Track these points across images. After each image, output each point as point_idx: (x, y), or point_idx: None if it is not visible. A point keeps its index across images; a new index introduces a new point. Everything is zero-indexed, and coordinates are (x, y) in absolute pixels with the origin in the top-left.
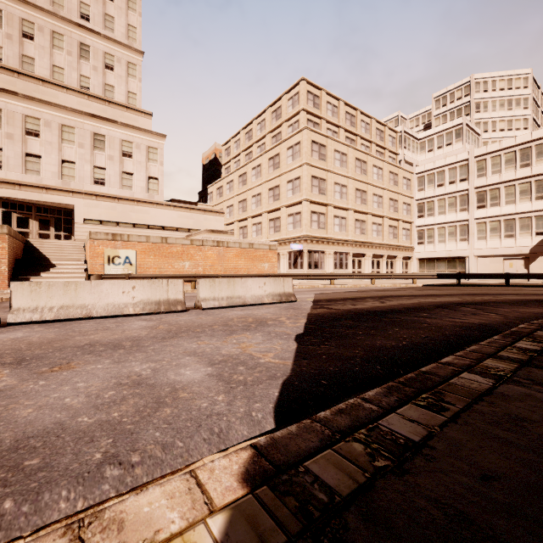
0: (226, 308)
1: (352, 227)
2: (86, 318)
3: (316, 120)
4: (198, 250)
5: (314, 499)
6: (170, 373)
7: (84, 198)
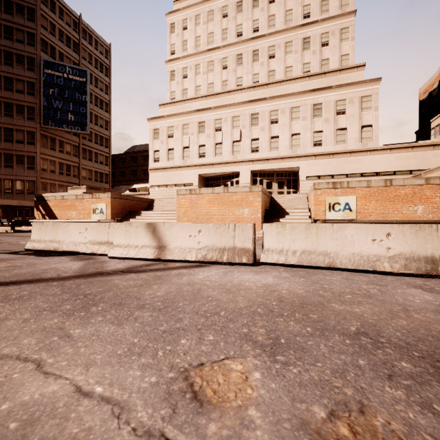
0: None
1: None
2: (329, 268)
3: None
4: (436, 190)
5: None
6: None
7: (306, 159)
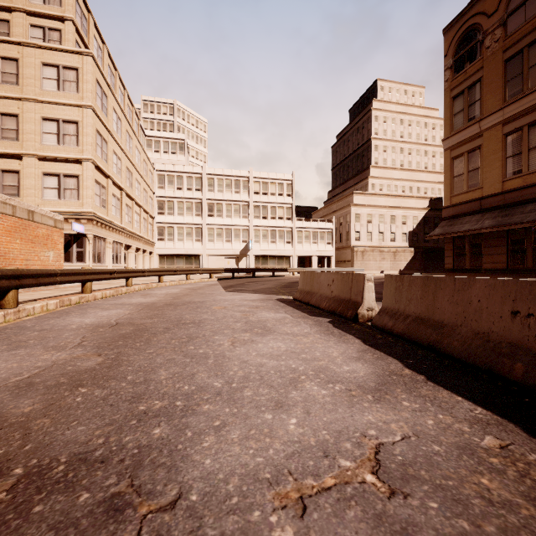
0: None
1: (124, 213)
2: None
3: (84, 49)
4: None
5: None
6: None
7: None
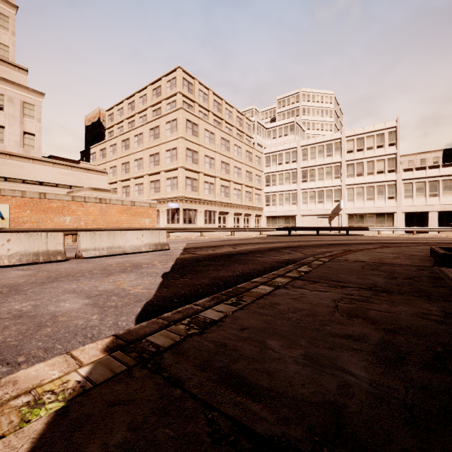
0: (107, 257)
1: (219, 191)
2: None
3: (190, 102)
4: (79, 206)
5: (148, 351)
6: (50, 307)
7: None
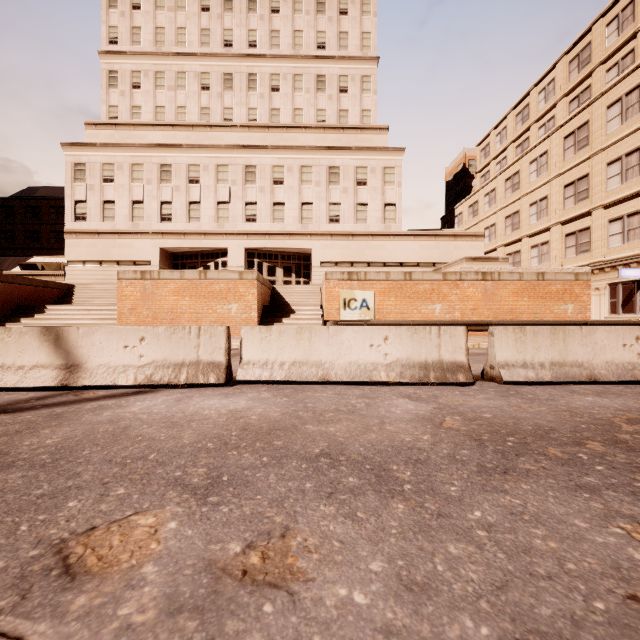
0: (551, 384)
1: None
2: (323, 382)
3: None
4: (453, 287)
5: None
6: None
7: (320, 239)
